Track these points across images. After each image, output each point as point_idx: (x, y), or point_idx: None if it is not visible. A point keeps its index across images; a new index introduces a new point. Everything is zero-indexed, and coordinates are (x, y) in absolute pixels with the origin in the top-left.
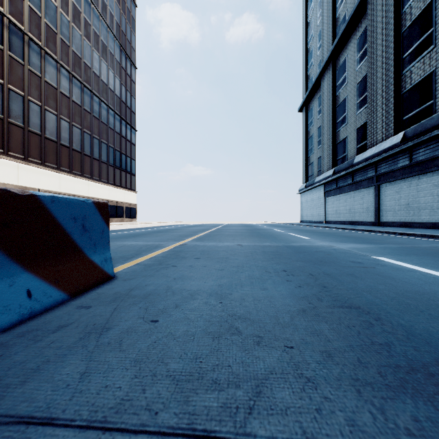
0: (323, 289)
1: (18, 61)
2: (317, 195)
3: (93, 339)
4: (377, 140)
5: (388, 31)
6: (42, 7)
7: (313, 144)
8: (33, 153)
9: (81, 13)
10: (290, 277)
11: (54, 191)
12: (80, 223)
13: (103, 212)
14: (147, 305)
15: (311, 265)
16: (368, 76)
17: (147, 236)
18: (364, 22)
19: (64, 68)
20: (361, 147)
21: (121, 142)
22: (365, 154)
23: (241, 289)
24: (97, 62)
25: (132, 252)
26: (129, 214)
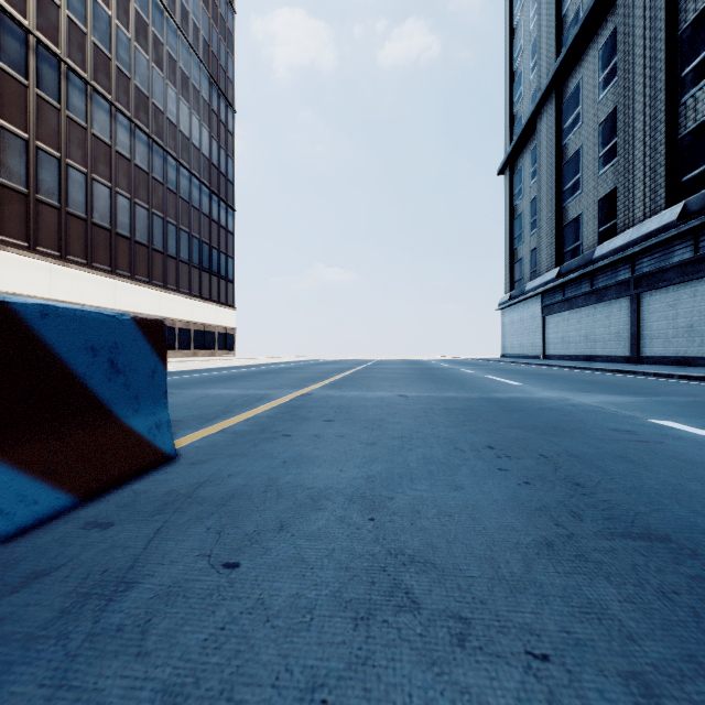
0: (576, 489)
1: (50, 103)
2: (529, 313)
3: (89, 614)
4: (635, 218)
5: (655, 32)
6: (89, 17)
7: (522, 228)
8: (75, 248)
9: (148, 26)
10: (504, 461)
11: (107, 307)
12: (106, 357)
13: (155, 338)
14: (222, 523)
15: (539, 435)
16: (618, 110)
17: (247, 379)
18: (612, 21)
19: (121, 113)
20: (606, 231)
21: (210, 229)
22: (615, 242)
23: (412, 488)
24: (174, 103)
25: (218, 408)
26: (223, 344)
